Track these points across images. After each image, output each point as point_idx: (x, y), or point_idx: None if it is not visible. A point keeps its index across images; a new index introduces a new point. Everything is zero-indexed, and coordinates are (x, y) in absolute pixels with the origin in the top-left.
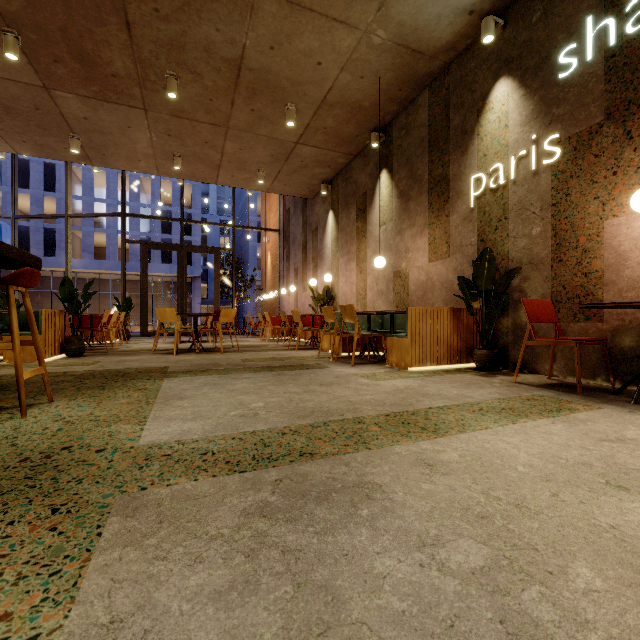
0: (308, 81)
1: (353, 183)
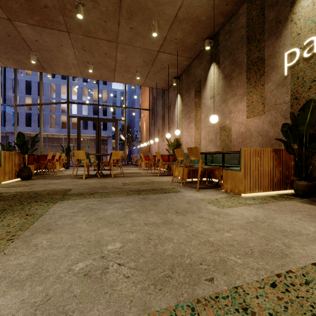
0: (165, 2)
1: (192, 76)
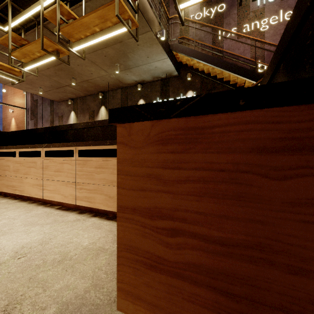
0: (85, 75)
1: (87, 105)
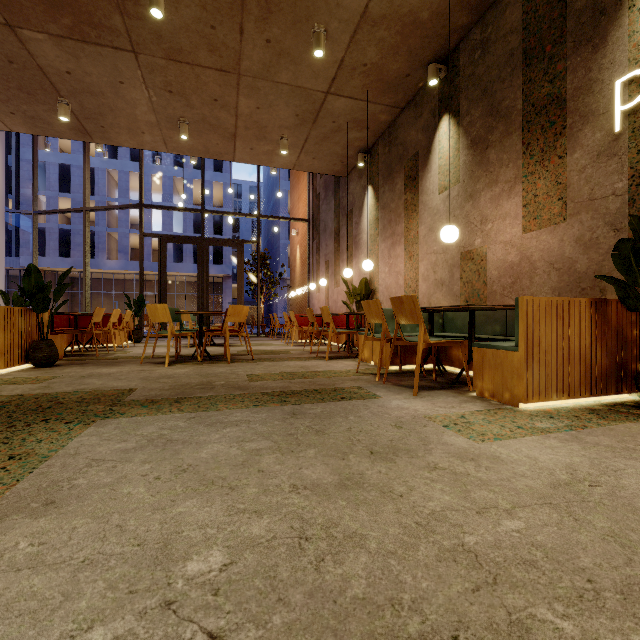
0: None
1: (399, 145)
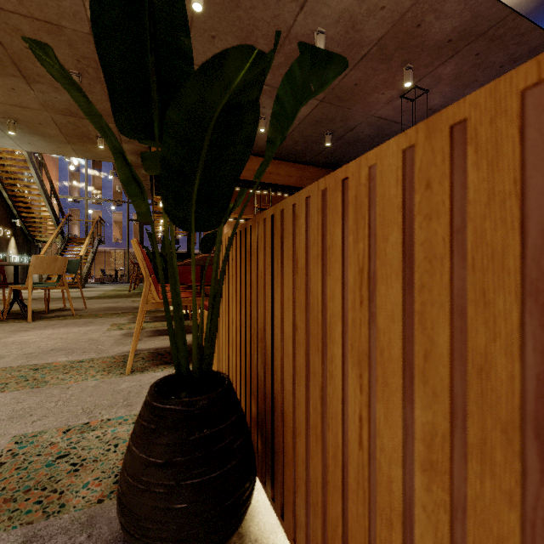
0: None
1: None
